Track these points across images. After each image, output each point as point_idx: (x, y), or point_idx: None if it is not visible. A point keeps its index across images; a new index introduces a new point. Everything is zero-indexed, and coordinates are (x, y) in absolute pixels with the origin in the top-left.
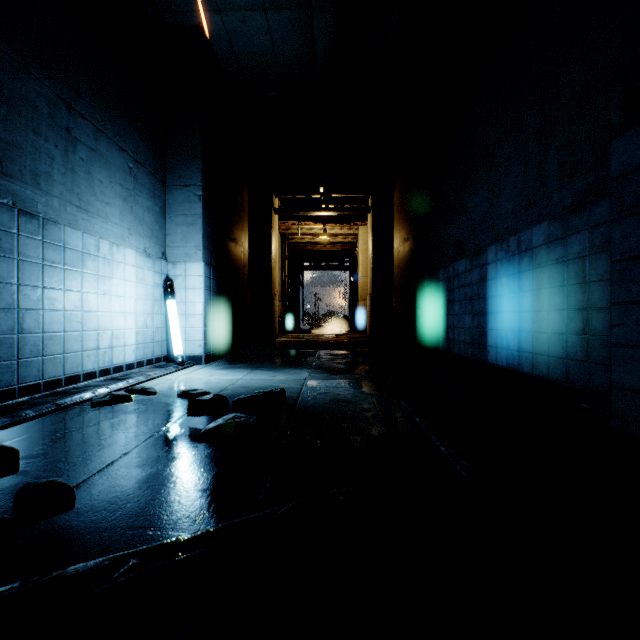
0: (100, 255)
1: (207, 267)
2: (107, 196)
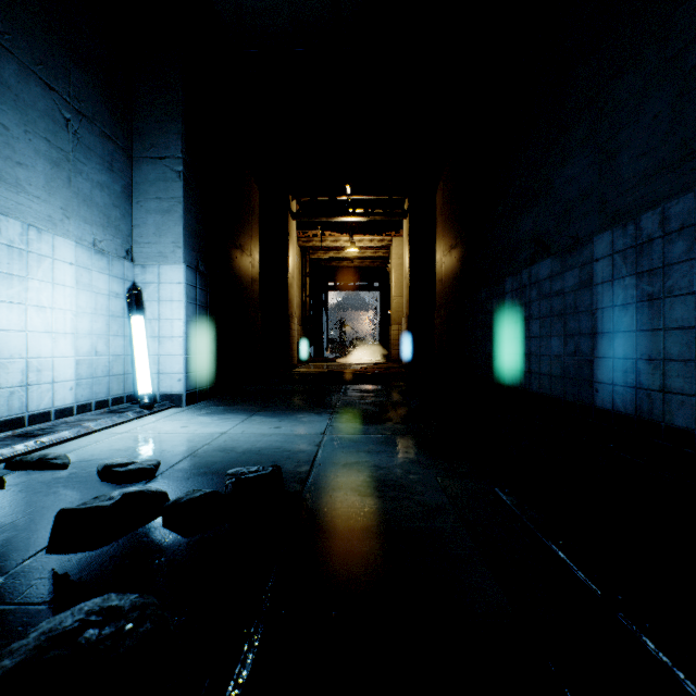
0: (1, 241)
1: (190, 272)
2: (18, 152)
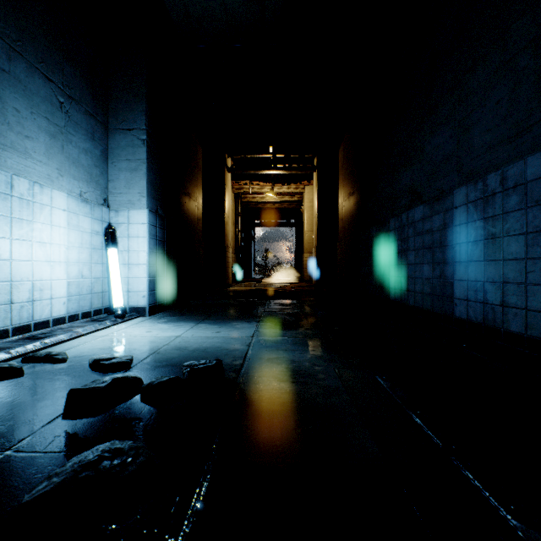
0: (14, 194)
1: (152, 215)
2: (26, 128)
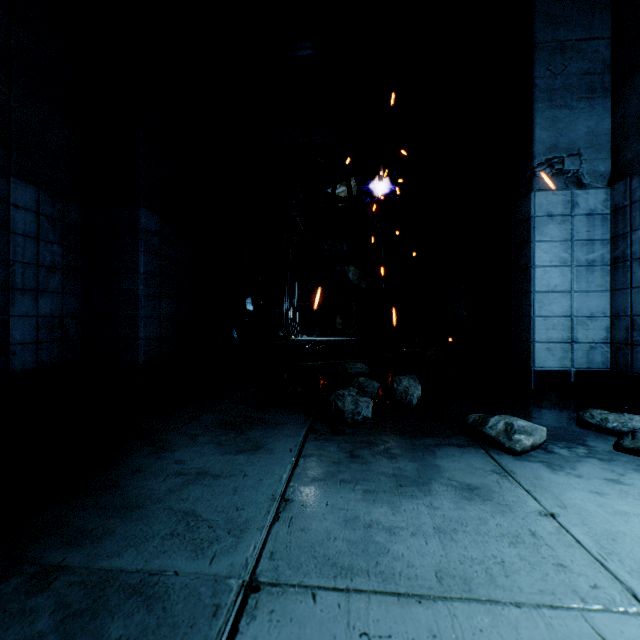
0: None
1: None
2: None
